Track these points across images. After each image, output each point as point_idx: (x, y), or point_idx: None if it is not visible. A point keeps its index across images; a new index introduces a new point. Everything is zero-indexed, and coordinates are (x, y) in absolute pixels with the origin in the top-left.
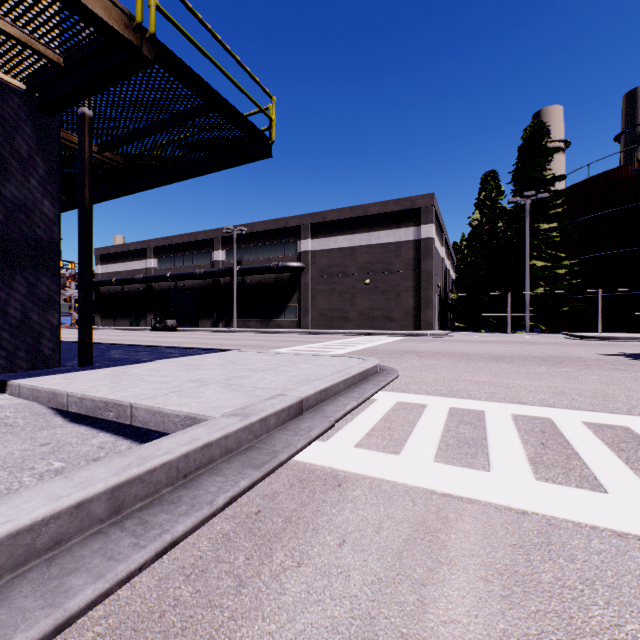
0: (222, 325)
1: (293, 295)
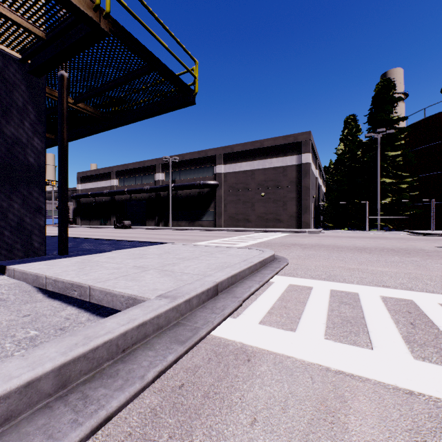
0: (162, 224)
1: (211, 204)
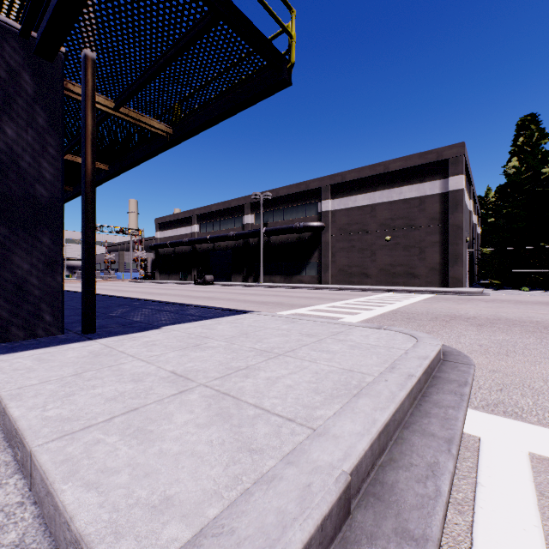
0: (251, 280)
1: (314, 253)
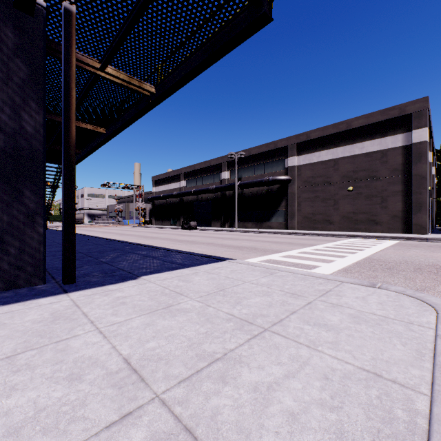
0: (227, 226)
1: (281, 202)
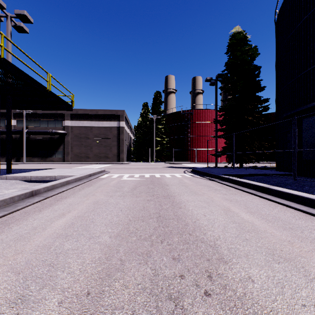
0: (14, 160)
1: (60, 146)
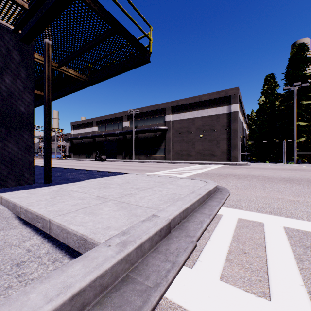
0: (127, 158)
1: (162, 143)
